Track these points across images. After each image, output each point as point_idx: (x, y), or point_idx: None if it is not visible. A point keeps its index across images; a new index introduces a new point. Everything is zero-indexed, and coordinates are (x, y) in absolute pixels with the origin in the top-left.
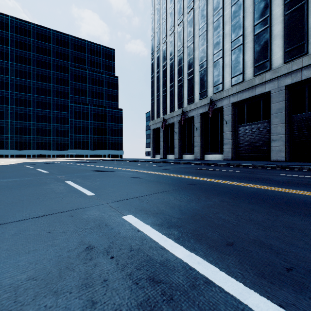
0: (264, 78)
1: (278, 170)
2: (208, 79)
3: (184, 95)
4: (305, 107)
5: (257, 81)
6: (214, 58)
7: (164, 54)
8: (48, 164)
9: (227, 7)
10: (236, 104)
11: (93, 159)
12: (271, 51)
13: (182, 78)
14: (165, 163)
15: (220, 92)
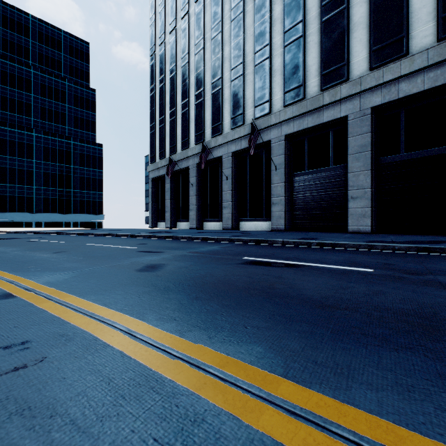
0: (339, 94)
1: (437, 260)
2: (246, 94)
3: (206, 120)
4: (400, 144)
5: (327, 99)
6: (255, 58)
7: (172, 51)
8: None
9: None
10: (291, 137)
11: (15, 231)
12: (350, 50)
13: (202, 92)
14: (169, 238)
15: (266, 116)
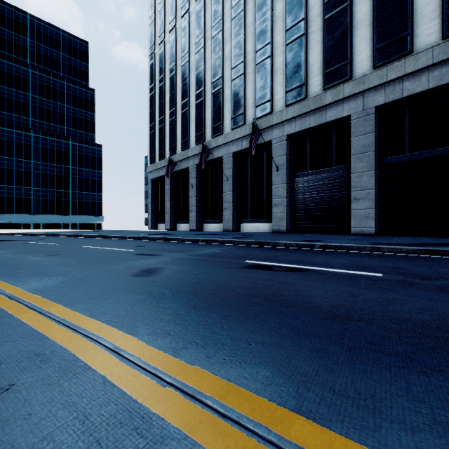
0: (341, 93)
1: (448, 264)
2: (247, 94)
3: (207, 120)
4: (404, 144)
5: (330, 98)
6: (256, 57)
7: (172, 50)
8: None
9: None
10: (293, 138)
11: (11, 233)
12: (353, 48)
13: (203, 91)
14: (168, 240)
15: (267, 115)
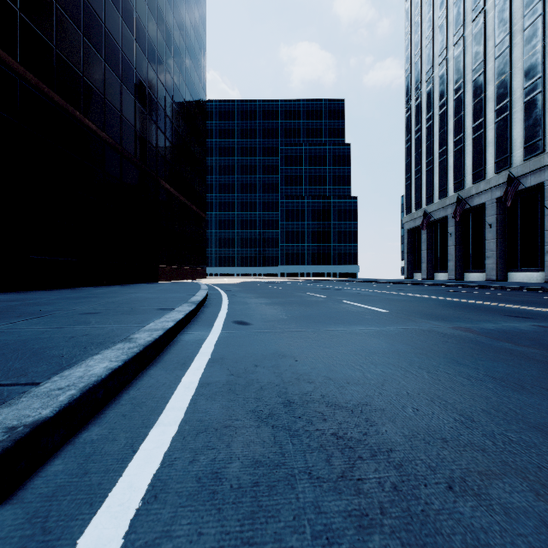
0: None
1: None
2: (513, 134)
3: (466, 166)
4: None
5: None
6: (524, 94)
7: (428, 99)
8: (272, 284)
9: None
10: None
11: (313, 279)
12: None
13: (462, 137)
14: (416, 284)
15: (537, 156)
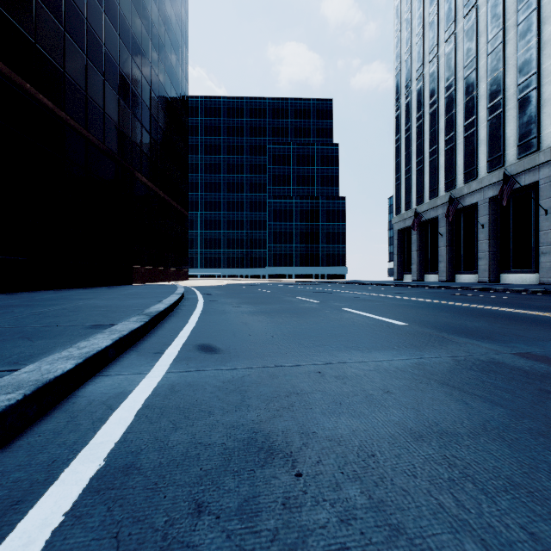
0: None
1: None
2: (507, 132)
3: (458, 165)
4: None
5: None
6: (518, 91)
7: (419, 98)
8: (259, 286)
9: None
10: None
11: (302, 281)
12: None
13: (453, 136)
14: (411, 287)
15: (532, 154)
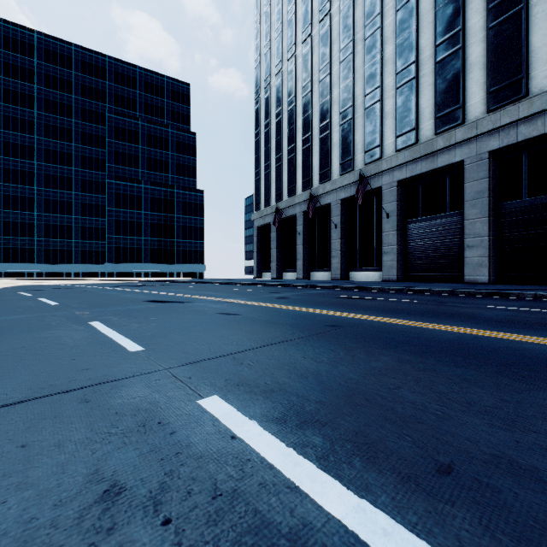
0: (453, 138)
1: (483, 299)
2: (356, 139)
3: (314, 166)
4: (523, 189)
5: (441, 144)
6: (365, 101)
7: (278, 94)
8: (64, 290)
9: (389, 12)
10: (404, 183)
11: (149, 280)
12: (466, 91)
13: (310, 136)
14: (281, 286)
15: (376, 161)
